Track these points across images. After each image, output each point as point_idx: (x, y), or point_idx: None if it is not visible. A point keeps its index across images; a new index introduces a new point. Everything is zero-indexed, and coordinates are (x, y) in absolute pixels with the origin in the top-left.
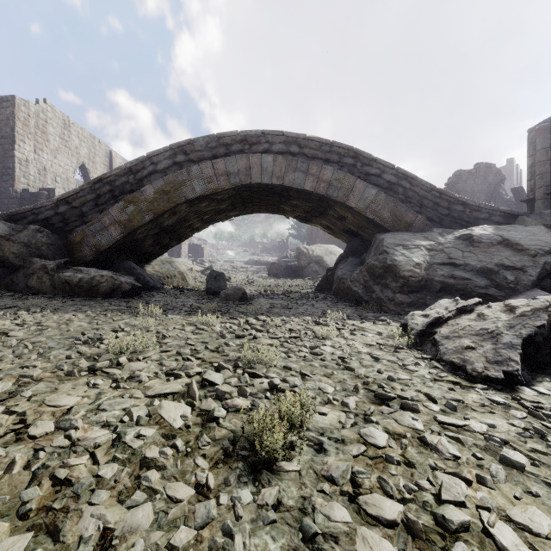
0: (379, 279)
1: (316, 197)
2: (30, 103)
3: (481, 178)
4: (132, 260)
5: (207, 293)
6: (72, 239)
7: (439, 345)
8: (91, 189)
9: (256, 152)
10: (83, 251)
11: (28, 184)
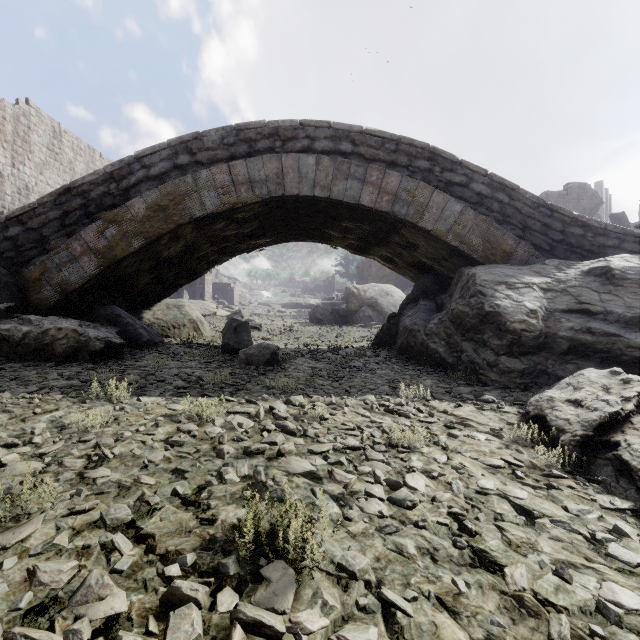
0: (470, 333)
1: (376, 216)
2: (6, 103)
3: (573, 202)
4: (123, 304)
5: (223, 350)
6: (27, 275)
7: None
8: (55, 203)
9: (292, 152)
10: (44, 292)
11: (4, 206)
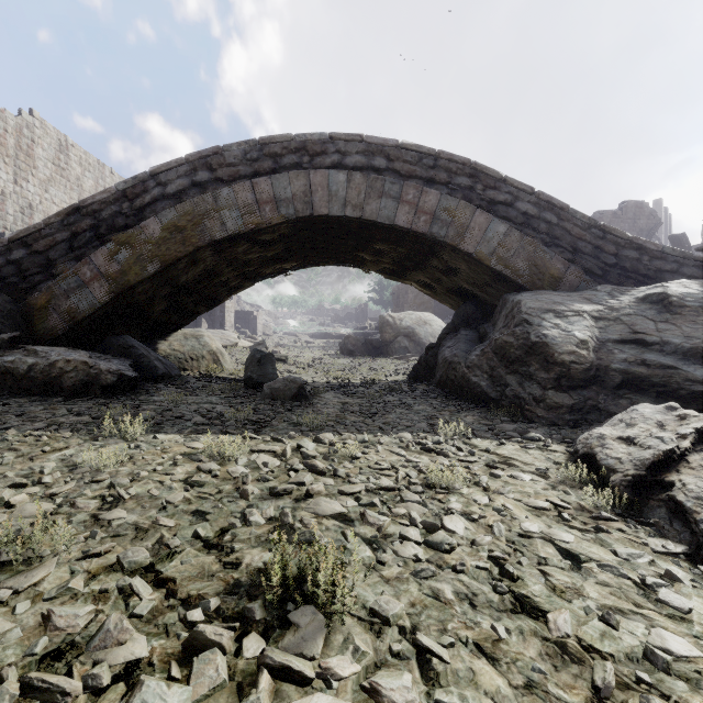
0: (515, 365)
1: (412, 238)
2: (8, 114)
3: (629, 222)
4: (136, 334)
5: (245, 384)
6: (33, 302)
7: (700, 522)
8: (63, 224)
9: (321, 168)
10: (50, 321)
11: (5, 227)
